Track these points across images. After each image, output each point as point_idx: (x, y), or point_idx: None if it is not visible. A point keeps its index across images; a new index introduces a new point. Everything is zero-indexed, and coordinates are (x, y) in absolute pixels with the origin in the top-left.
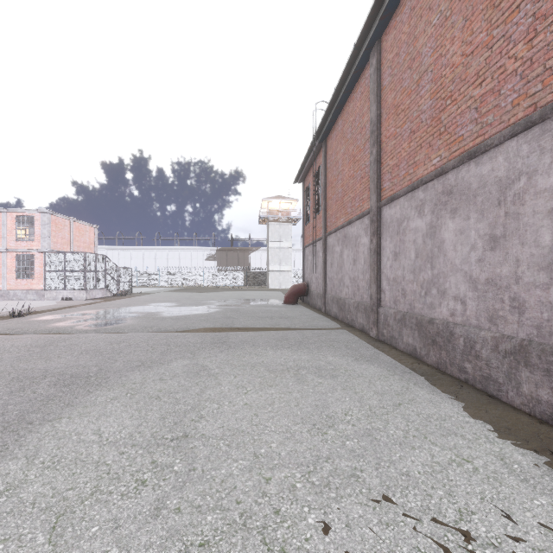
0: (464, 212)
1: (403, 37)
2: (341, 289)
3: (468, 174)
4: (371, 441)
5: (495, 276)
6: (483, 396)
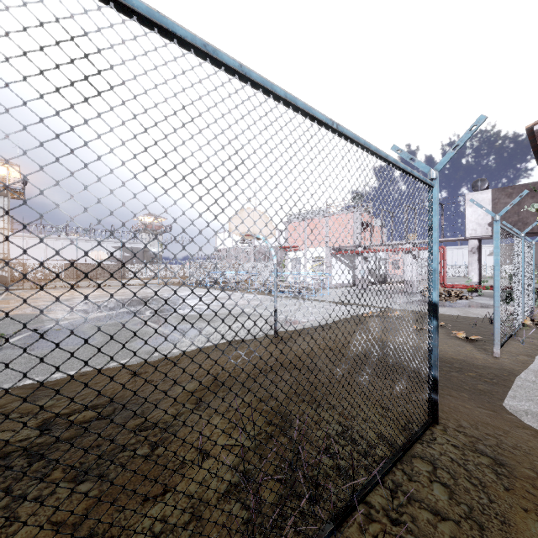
0: None
1: None
2: None
3: None
4: None
5: None
6: None
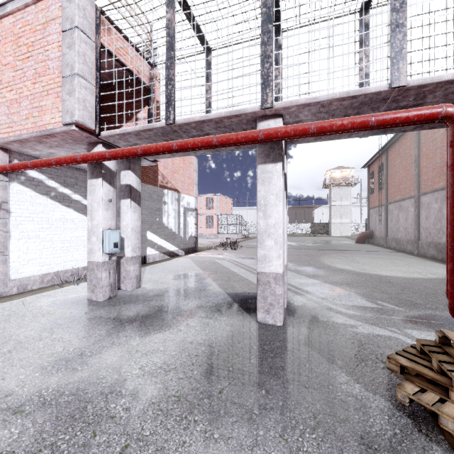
0: None
1: None
2: (398, 234)
3: None
4: (407, 265)
5: None
6: None
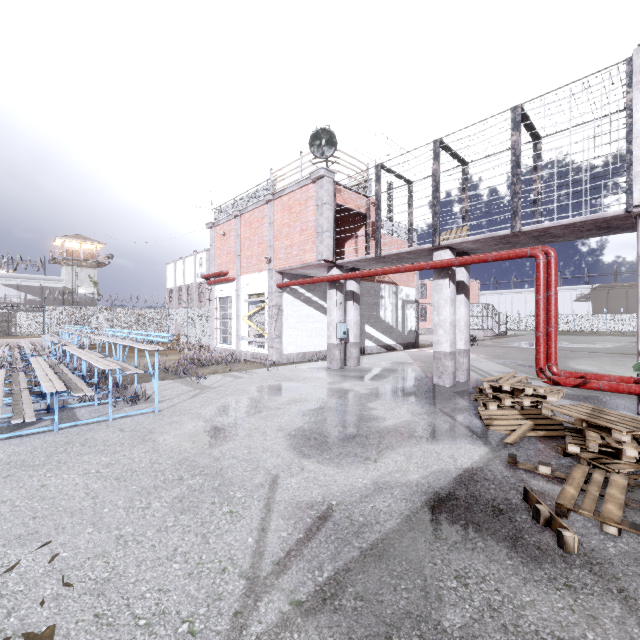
0: None
1: None
2: None
3: None
4: None
5: None
6: None
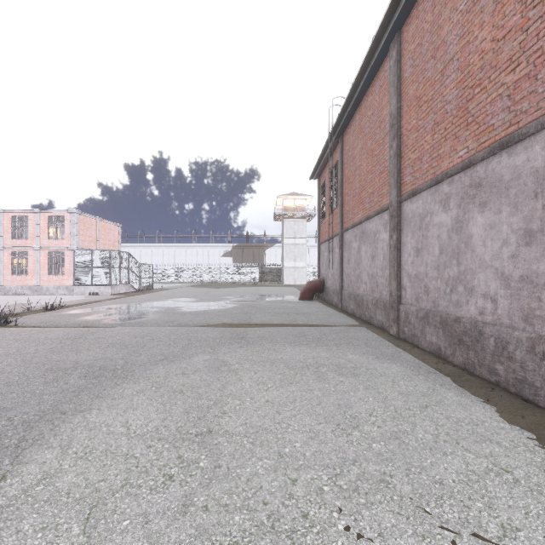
0: (495, 206)
1: (425, 26)
2: (359, 286)
3: (500, 165)
4: (398, 445)
5: (531, 273)
6: (517, 400)
